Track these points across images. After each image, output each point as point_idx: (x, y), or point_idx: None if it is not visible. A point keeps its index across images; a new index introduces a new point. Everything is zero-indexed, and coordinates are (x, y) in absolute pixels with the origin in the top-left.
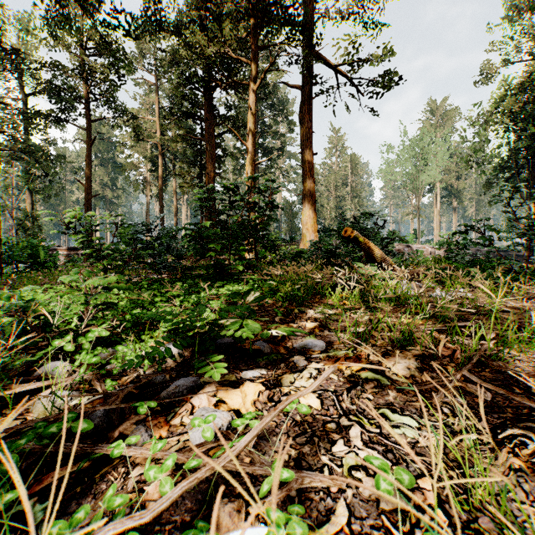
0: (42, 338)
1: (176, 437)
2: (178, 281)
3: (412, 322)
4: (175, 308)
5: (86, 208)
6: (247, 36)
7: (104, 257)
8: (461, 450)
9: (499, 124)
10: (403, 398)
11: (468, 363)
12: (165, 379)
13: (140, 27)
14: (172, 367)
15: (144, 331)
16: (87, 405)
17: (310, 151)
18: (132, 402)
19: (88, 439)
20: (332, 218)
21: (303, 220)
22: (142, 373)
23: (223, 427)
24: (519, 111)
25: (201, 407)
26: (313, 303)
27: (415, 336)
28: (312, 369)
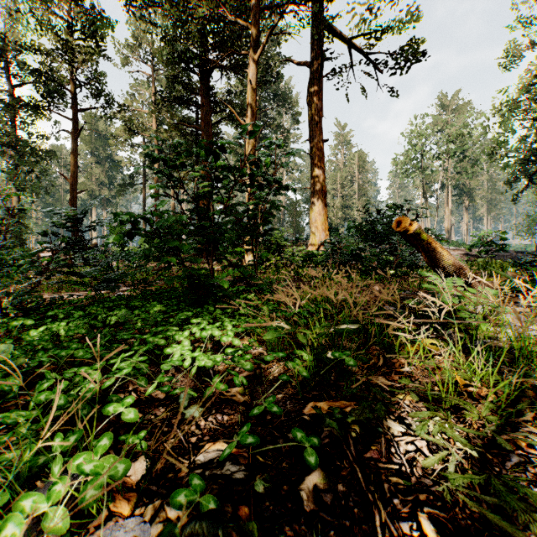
0: None
1: None
2: (122, 305)
3: None
4: (21, 417)
5: (71, 205)
6: None
7: None
8: None
9: (526, 112)
10: None
11: None
12: None
13: None
14: None
15: None
16: None
17: (320, 137)
18: None
19: None
20: (338, 218)
21: (312, 217)
22: None
23: None
24: None
25: None
26: (376, 376)
27: None
28: None
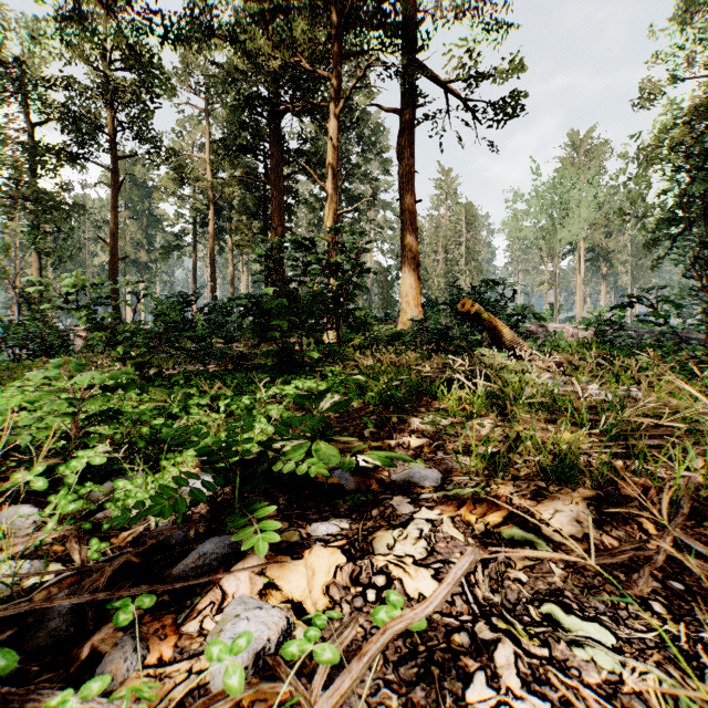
0: (1, 467)
1: (187, 663)
2: (228, 374)
3: (567, 437)
4: (217, 416)
5: (111, 275)
6: (326, 41)
7: (122, 341)
8: (706, 701)
9: (665, 161)
10: (578, 579)
11: (676, 513)
12: (187, 536)
13: (182, 30)
14: (202, 514)
15: (168, 451)
16: (51, 588)
17: (412, 198)
18: (127, 582)
19: (35, 660)
20: (440, 288)
21: (403, 290)
22: (153, 525)
23: (270, 644)
24: (692, 144)
25: (238, 597)
26: (419, 408)
27: (582, 466)
28: (422, 520)
